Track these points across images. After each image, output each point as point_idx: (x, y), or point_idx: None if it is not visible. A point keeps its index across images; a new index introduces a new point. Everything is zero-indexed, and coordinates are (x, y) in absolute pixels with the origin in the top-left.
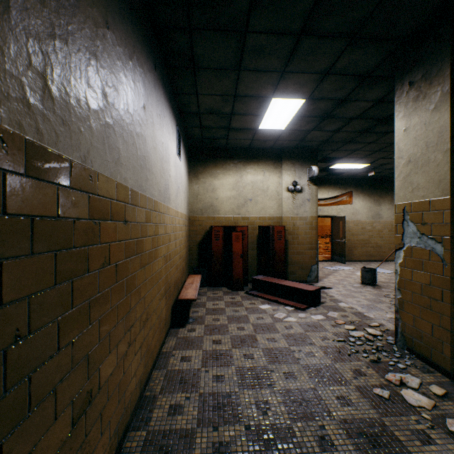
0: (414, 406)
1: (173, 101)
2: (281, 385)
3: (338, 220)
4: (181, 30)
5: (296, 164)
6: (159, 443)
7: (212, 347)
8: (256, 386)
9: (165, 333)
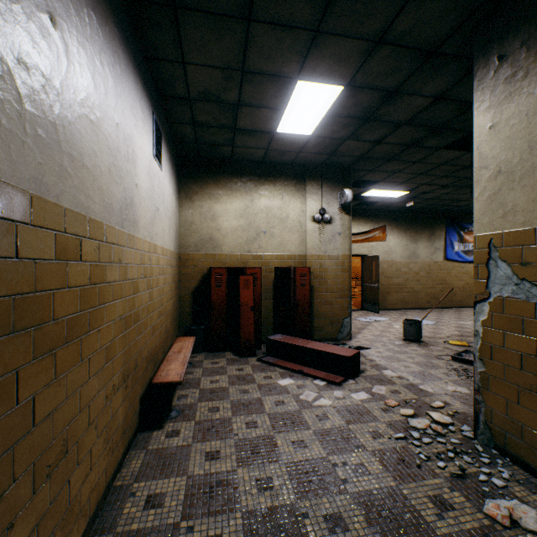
0: None
1: (145, 70)
2: None
3: (369, 260)
4: None
5: (324, 186)
6: None
7: (204, 469)
8: None
9: (124, 448)
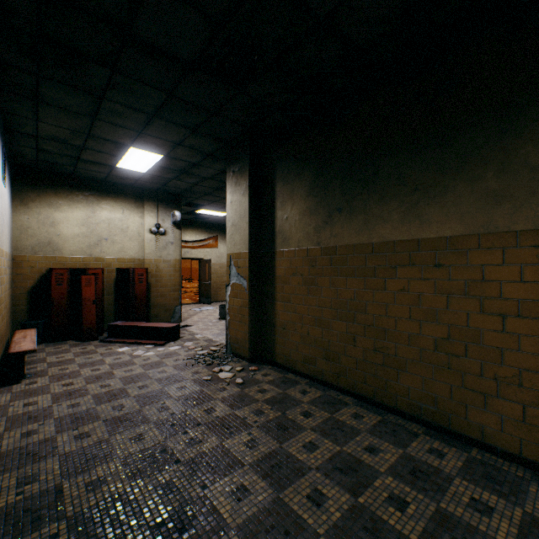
0: (224, 378)
1: (0, 120)
2: (135, 393)
3: (205, 262)
4: (27, 72)
5: (160, 206)
6: (18, 453)
7: (63, 389)
8: (113, 399)
9: None
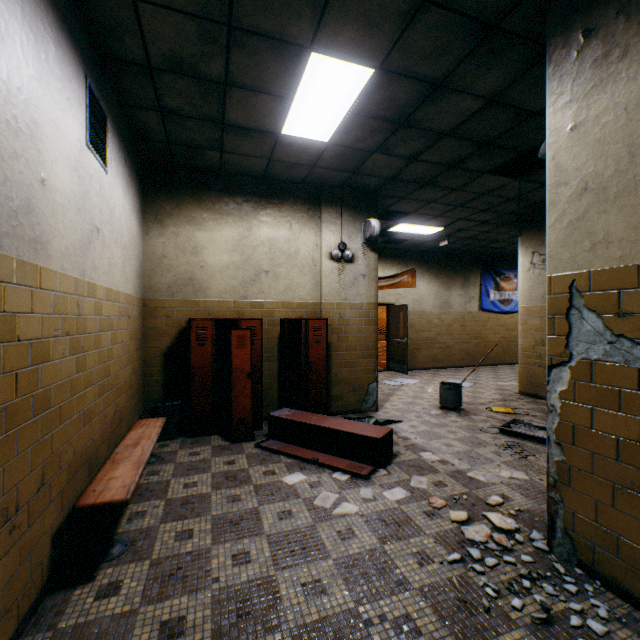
0: None
1: None
2: None
3: (397, 310)
4: None
5: (345, 214)
6: None
7: None
8: None
9: (6, 639)
